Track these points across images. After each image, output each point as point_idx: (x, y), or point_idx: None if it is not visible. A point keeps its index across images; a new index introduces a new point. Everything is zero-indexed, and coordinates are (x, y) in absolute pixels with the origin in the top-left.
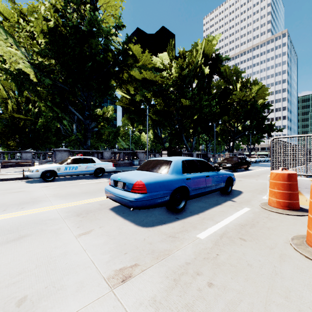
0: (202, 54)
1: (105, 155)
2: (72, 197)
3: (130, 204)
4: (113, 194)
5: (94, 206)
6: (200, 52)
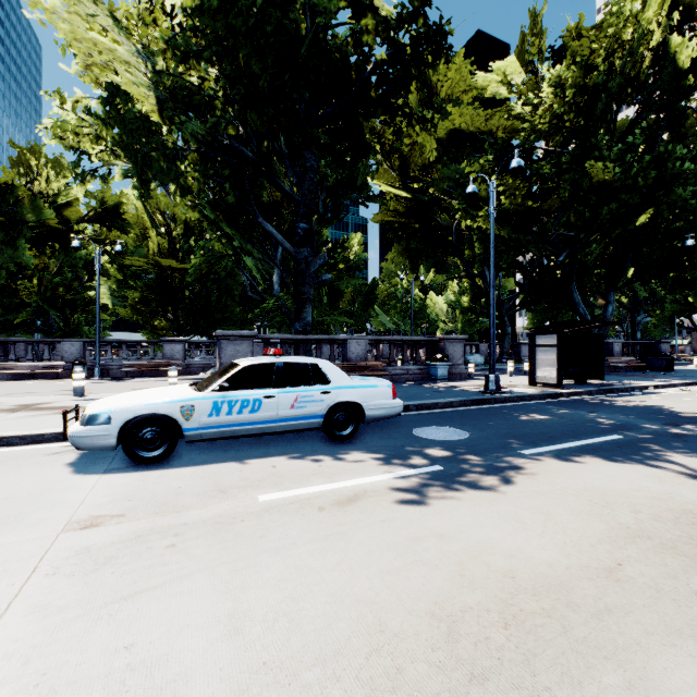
0: (667, 2)
1: (352, 348)
2: None
3: None
4: None
5: None
6: None
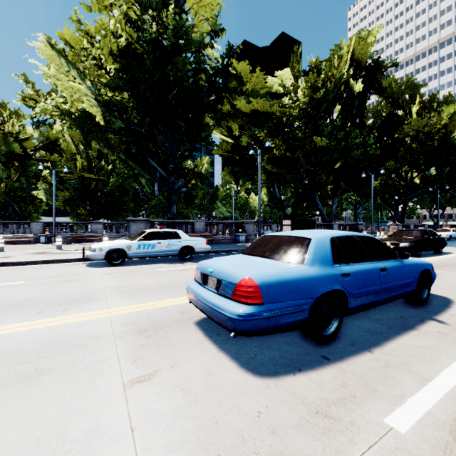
0: (349, 62)
1: (197, 227)
2: (141, 294)
3: (229, 325)
4: (199, 300)
5: (169, 315)
6: (345, 59)
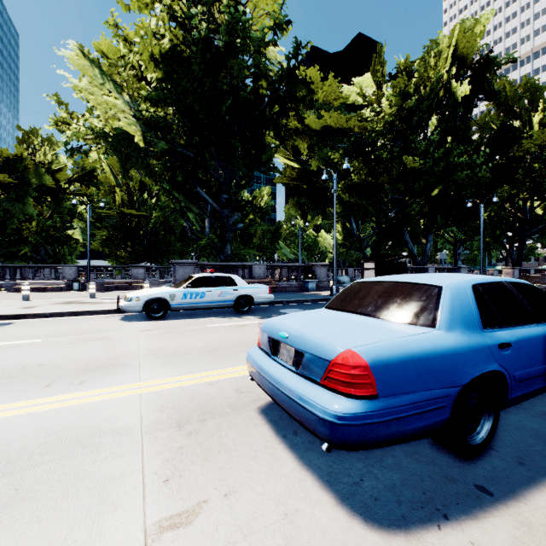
0: (450, 58)
1: (256, 271)
2: (184, 360)
3: (320, 431)
4: (266, 380)
5: (222, 396)
6: (445, 55)
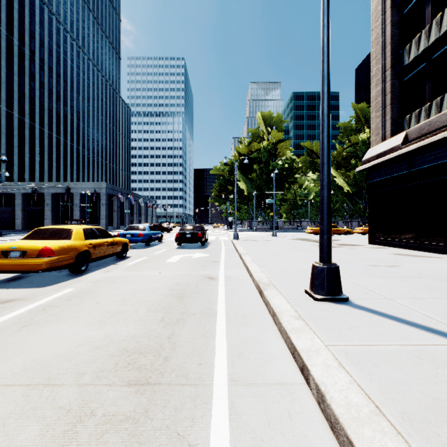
0: None
1: None
2: None
3: None
4: None
5: None
6: None
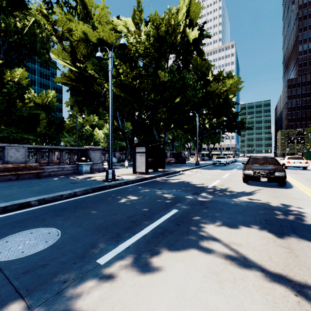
0: (185, 15)
1: (11, 153)
2: None
3: None
4: None
5: None
6: (182, 13)
